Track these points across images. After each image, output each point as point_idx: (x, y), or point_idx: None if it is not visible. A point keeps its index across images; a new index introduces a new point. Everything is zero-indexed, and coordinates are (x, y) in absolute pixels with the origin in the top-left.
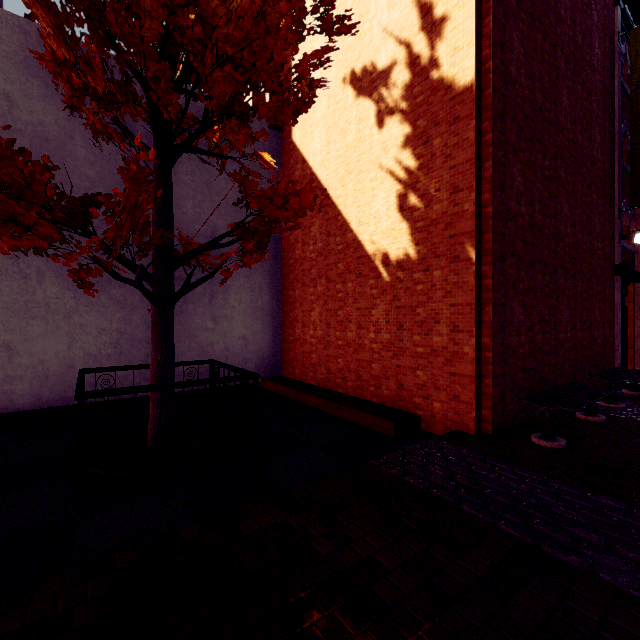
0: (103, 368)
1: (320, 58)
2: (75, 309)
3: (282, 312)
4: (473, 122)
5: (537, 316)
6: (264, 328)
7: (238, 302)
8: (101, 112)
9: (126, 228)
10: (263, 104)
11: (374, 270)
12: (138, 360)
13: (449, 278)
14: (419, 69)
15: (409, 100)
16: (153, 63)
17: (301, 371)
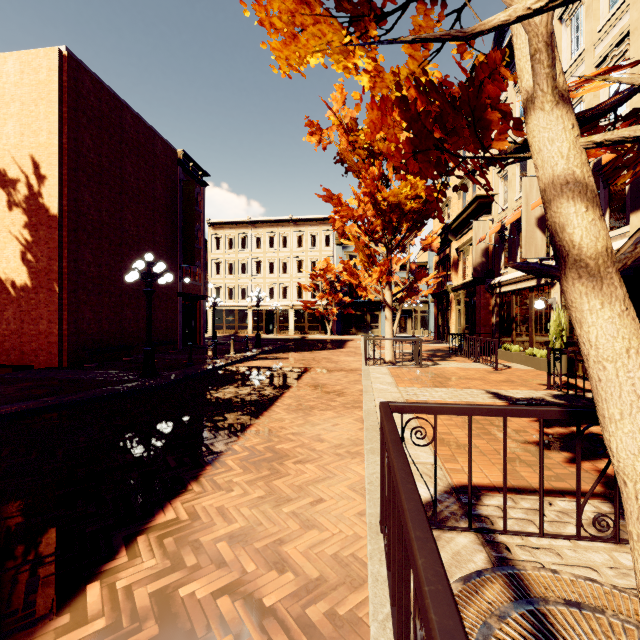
0: None
1: None
2: None
3: None
4: (58, 232)
5: (105, 316)
6: None
7: None
8: None
9: None
10: None
11: (6, 289)
12: None
13: (48, 298)
14: (33, 193)
15: (28, 205)
16: None
17: None
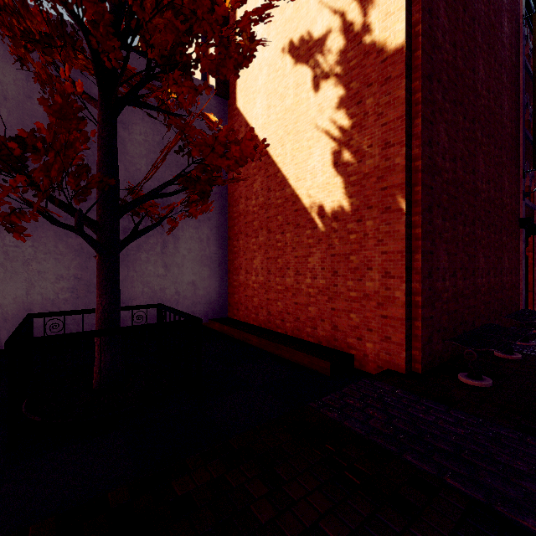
0: (52, 313)
1: (261, 14)
2: (33, 257)
3: (228, 260)
4: (404, 81)
5: (459, 263)
6: (211, 274)
7: (188, 251)
8: (49, 66)
9: (55, 168)
10: (205, 56)
11: (310, 221)
12: (94, 304)
13: (381, 227)
14: (352, 35)
15: (343, 64)
16: (90, 4)
17: (244, 313)
